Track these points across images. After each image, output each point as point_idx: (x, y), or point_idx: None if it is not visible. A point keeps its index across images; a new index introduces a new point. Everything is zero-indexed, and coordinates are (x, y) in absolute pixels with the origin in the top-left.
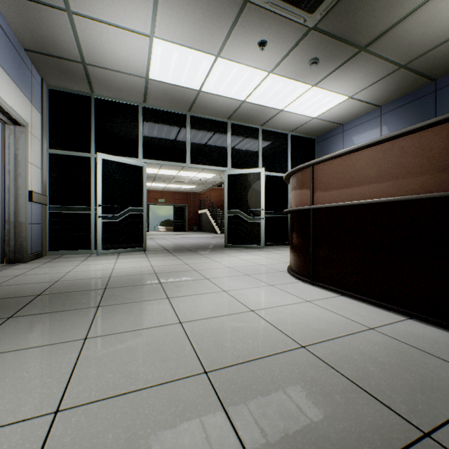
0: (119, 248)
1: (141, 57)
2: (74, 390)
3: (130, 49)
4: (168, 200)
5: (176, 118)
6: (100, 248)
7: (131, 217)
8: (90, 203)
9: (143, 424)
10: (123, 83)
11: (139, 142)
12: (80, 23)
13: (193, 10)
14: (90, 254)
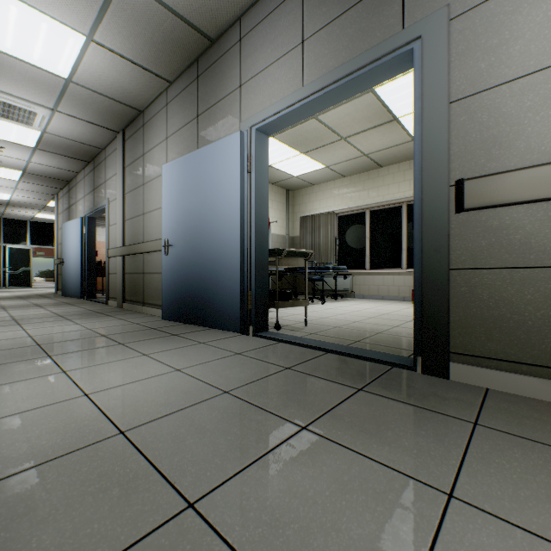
0: (18, 286)
1: (32, 215)
2: (32, 292)
3: (28, 214)
4: (48, 253)
5: (50, 226)
6: (9, 286)
7: (24, 272)
8: (1, 266)
9: (41, 292)
10: (22, 216)
11: (28, 238)
12: (9, 210)
13: (54, 213)
14: (1, 289)
